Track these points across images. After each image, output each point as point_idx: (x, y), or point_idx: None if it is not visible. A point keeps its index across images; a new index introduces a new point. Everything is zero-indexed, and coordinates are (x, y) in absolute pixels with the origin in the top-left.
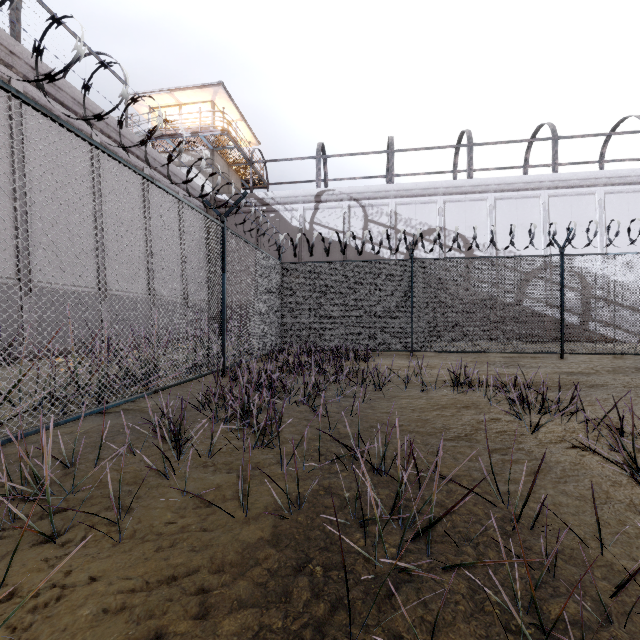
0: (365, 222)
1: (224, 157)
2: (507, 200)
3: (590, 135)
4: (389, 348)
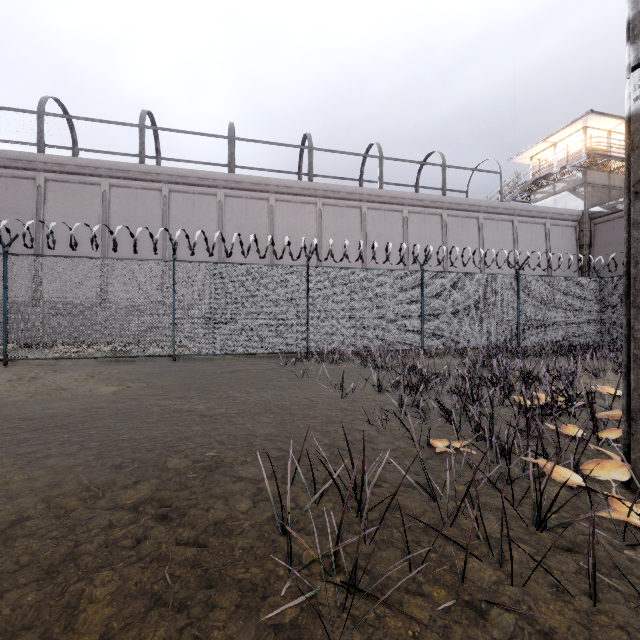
0: None
1: (601, 168)
2: None
3: None
4: None
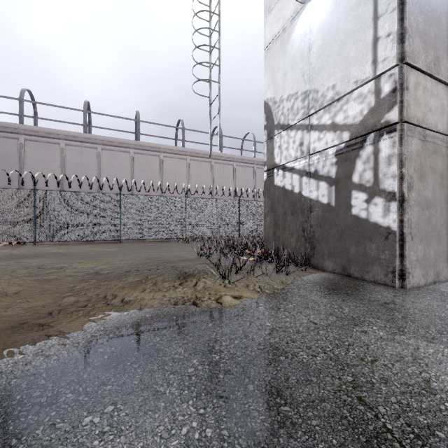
0: None
1: None
2: None
3: None
4: None
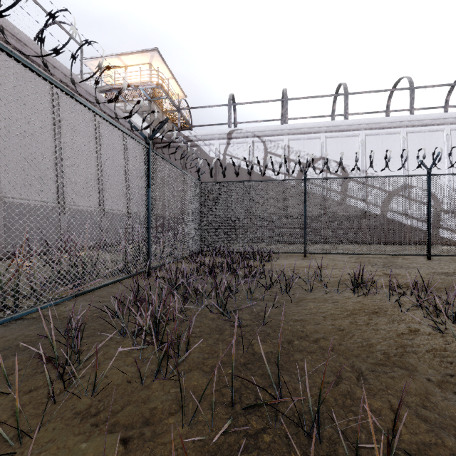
0: (265, 153)
1: (159, 106)
2: (374, 136)
3: (439, 85)
4: (287, 250)
